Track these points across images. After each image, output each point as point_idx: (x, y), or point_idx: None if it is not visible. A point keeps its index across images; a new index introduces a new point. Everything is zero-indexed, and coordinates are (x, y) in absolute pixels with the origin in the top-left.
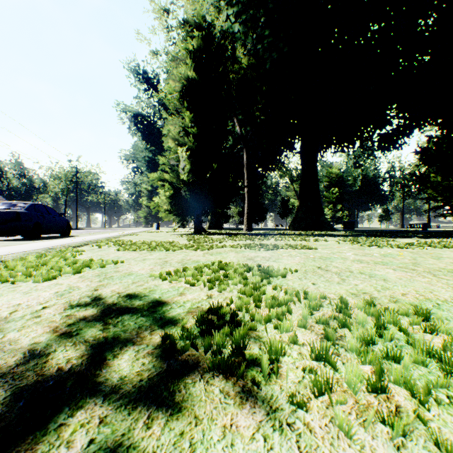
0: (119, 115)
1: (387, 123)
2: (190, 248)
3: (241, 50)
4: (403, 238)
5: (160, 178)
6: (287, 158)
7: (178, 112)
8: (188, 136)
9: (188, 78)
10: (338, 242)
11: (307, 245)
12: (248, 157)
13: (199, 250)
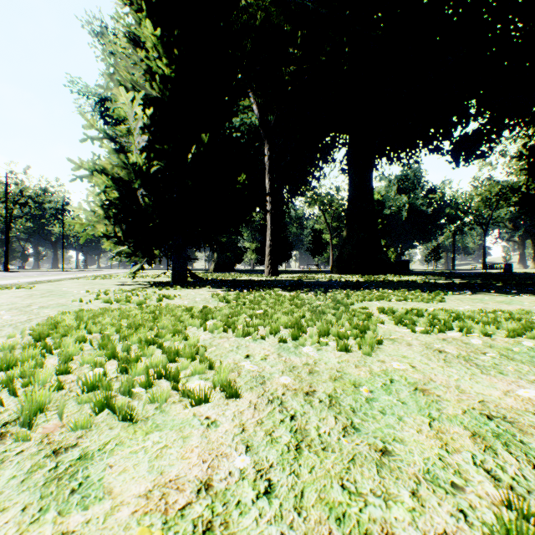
0: (76, 99)
1: (478, 114)
2: None
3: None
4: None
5: (97, 170)
6: (323, 173)
7: (139, 44)
8: None
9: None
10: None
11: None
12: (271, 154)
13: None
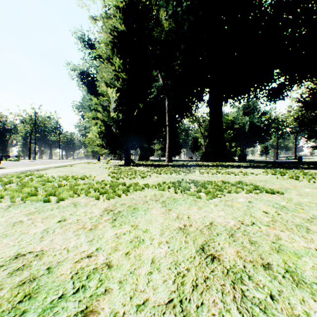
0: (69, 72)
1: (276, 78)
2: (90, 194)
3: (164, 17)
4: (314, 169)
5: (94, 117)
6: (198, 107)
7: (110, 61)
8: (119, 81)
9: (118, 30)
10: (276, 177)
11: (258, 185)
12: (169, 103)
13: (103, 200)
